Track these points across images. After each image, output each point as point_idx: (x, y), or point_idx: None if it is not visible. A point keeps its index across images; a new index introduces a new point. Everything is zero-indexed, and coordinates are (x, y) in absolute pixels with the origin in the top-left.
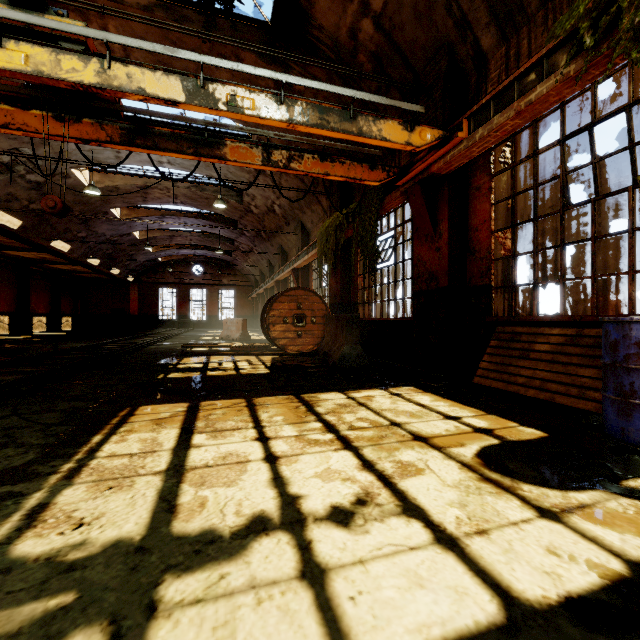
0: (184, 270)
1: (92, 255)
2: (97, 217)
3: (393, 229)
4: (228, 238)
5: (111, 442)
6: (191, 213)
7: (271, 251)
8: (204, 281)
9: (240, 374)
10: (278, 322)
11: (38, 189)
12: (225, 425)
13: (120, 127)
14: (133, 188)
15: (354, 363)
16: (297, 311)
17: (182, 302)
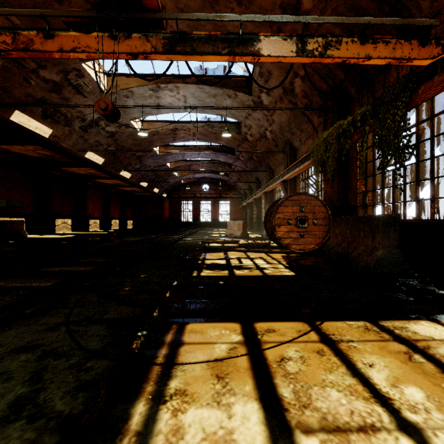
0: (197, 188)
1: (143, 180)
2: (146, 154)
3: (413, 126)
4: (227, 163)
5: (159, 437)
6: (203, 146)
7: (259, 170)
8: (209, 195)
9: (267, 275)
10: (283, 224)
11: (112, 137)
12: (332, 404)
13: (163, 37)
14: (167, 131)
15: (393, 270)
16: (299, 214)
17: (195, 210)
